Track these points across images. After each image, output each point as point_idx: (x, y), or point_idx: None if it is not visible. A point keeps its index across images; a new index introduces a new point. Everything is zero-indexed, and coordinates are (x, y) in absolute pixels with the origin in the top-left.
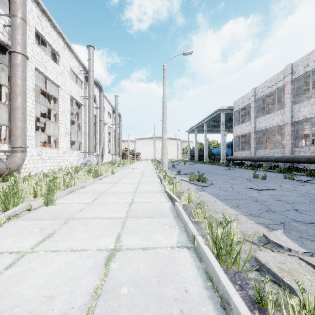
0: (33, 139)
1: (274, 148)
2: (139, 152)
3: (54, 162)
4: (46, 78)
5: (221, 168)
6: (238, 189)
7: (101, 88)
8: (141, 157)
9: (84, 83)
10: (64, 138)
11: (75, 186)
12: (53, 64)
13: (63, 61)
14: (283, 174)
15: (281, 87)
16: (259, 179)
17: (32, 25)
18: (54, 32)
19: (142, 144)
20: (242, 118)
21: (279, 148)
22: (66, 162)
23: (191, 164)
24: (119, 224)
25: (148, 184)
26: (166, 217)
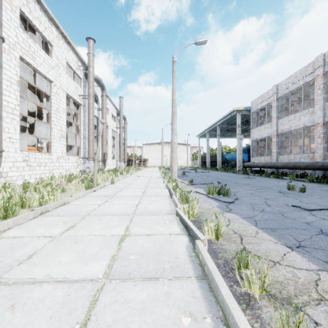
0: (17, 141)
1: (301, 153)
2: (146, 158)
3: (45, 169)
4: (35, 71)
5: (238, 176)
6: (278, 207)
7: (103, 87)
8: (149, 164)
9: (83, 80)
10: (59, 142)
11: (51, 204)
12: (45, 55)
13: (57, 53)
14: (318, 184)
15: (310, 82)
16: (295, 191)
17: (16, 6)
18: (45, 18)
19: (150, 150)
20: (261, 120)
21: (307, 153)
22: (61, 169)
23: (203, 171)
24: (82, 307)
25: (153, 199)
26: (181, 280)
